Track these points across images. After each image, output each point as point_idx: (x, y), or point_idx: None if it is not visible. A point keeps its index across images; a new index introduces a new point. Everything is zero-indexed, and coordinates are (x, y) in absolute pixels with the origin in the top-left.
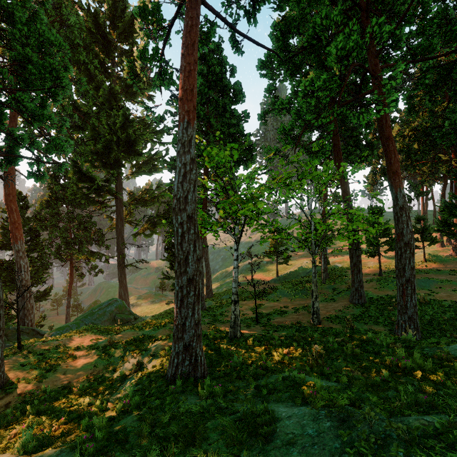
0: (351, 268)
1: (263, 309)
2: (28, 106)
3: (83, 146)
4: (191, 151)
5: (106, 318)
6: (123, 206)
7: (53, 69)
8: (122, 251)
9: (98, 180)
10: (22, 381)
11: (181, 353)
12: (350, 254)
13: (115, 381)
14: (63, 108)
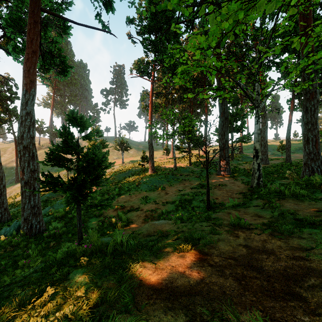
0: (223, 145)
1: (162, 198)
2: None
3: None
4: None
5: None
6: None
7: None
8: None
9: None
10: None
11: None
12: (223, 132)
13: None
14: None
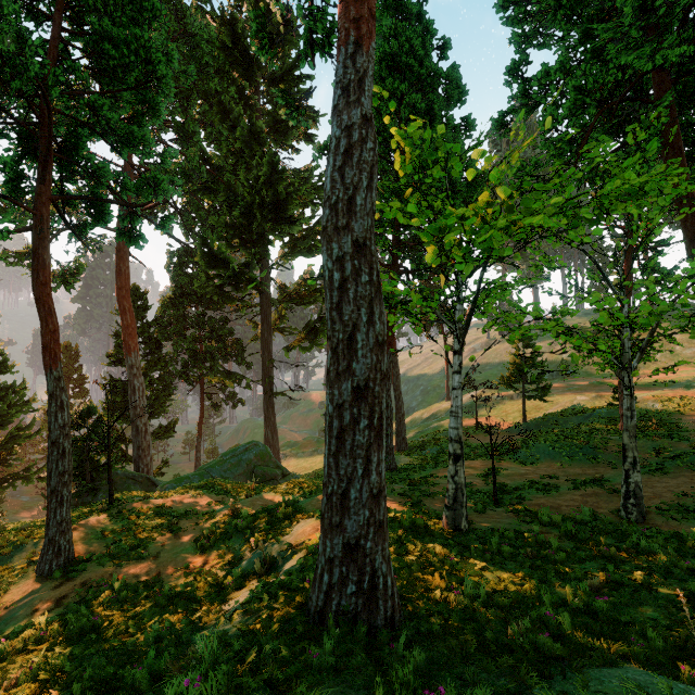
0: None
1: (505, 478)
2: (110, 117)
3: (216, 218)
4: (362, 100)
5: (241, 470)
6: (271, 305)
7: (142, 47)
8: (269, 373)
9: (232, 262)
10: (95, 560)
11: (338, 563)
12: None
13: (224, 588)
14: (187, 160)
